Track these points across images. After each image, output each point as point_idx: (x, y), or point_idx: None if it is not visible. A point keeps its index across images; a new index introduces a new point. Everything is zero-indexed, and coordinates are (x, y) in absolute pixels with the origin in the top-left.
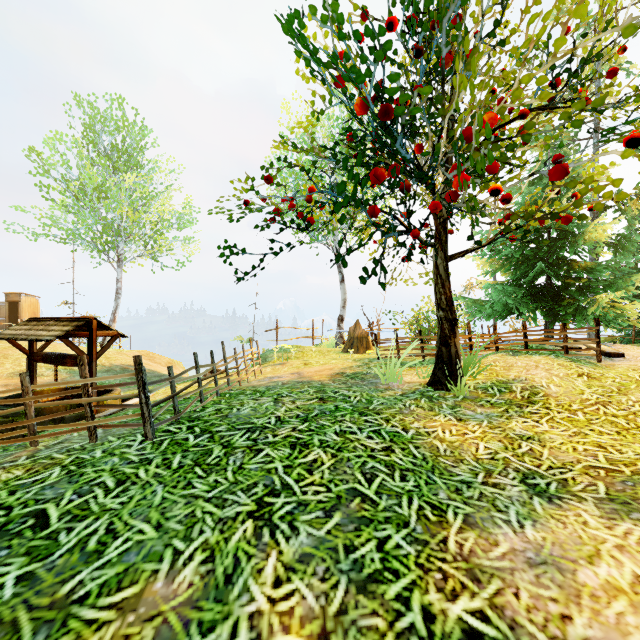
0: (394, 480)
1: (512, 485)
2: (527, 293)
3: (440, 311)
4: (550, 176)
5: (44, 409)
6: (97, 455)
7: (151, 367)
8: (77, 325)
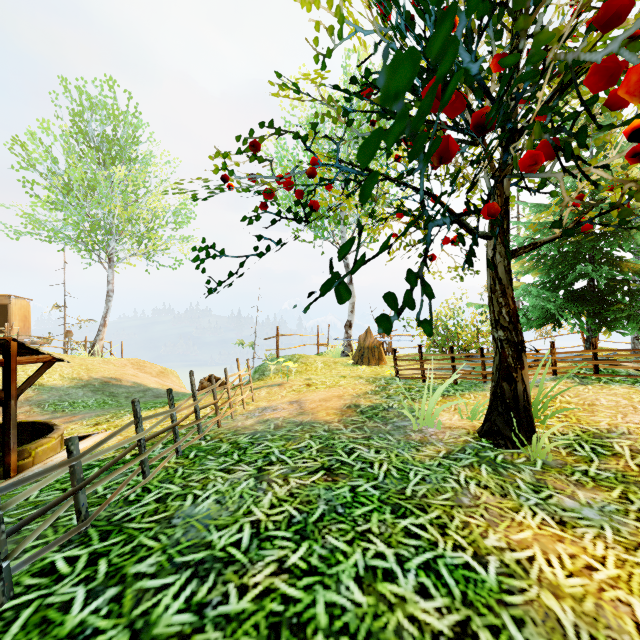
0: None
1: None
2: (566, 297)
3: (499, 330)
4: None
5: None
6: None
7: (137, 379)
8: None
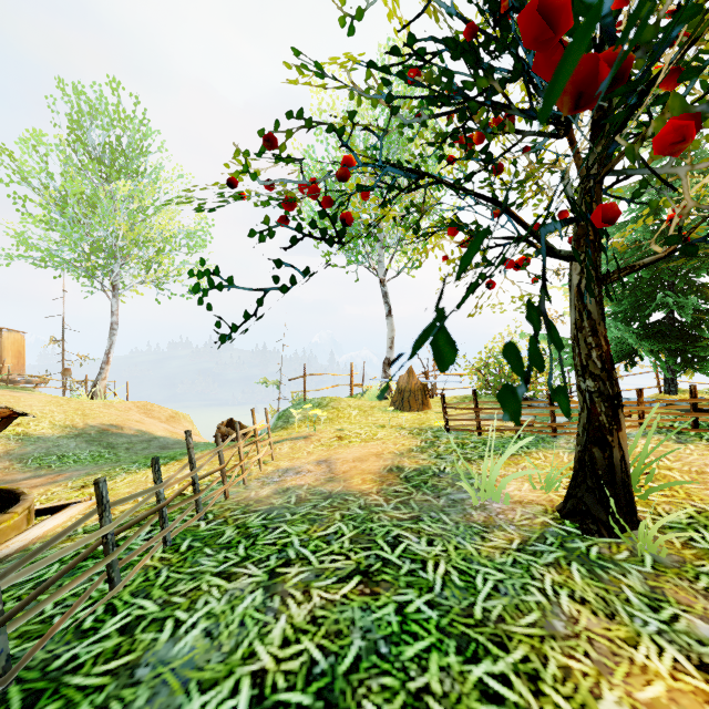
0: None
1: None
2: (642, 331)
3: (588, 379)
4: None
5: None
6: None
7: (142, 426)
8: None
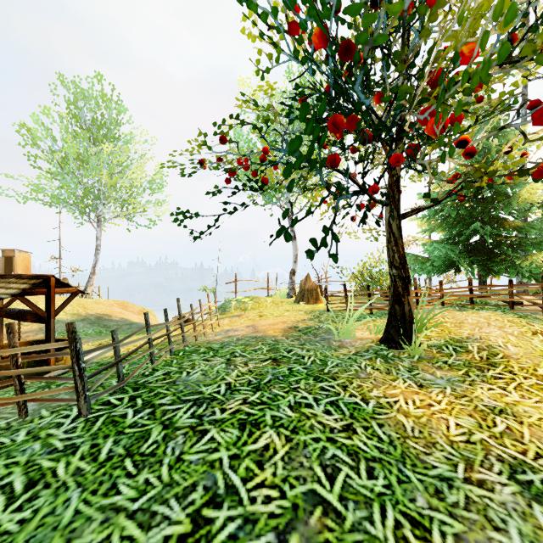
0: (360, 476)
1: (501, 483)
2: (463, 249)
3: (393, 269)
4: (534, 120)
5: (0, 366)
6: (19, 438)
7: (124, 315)
8: (34, 283)
